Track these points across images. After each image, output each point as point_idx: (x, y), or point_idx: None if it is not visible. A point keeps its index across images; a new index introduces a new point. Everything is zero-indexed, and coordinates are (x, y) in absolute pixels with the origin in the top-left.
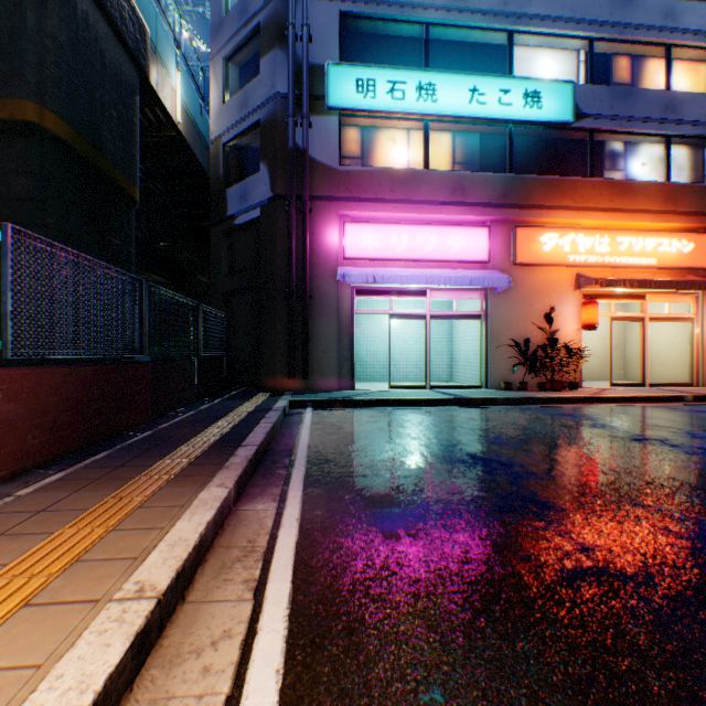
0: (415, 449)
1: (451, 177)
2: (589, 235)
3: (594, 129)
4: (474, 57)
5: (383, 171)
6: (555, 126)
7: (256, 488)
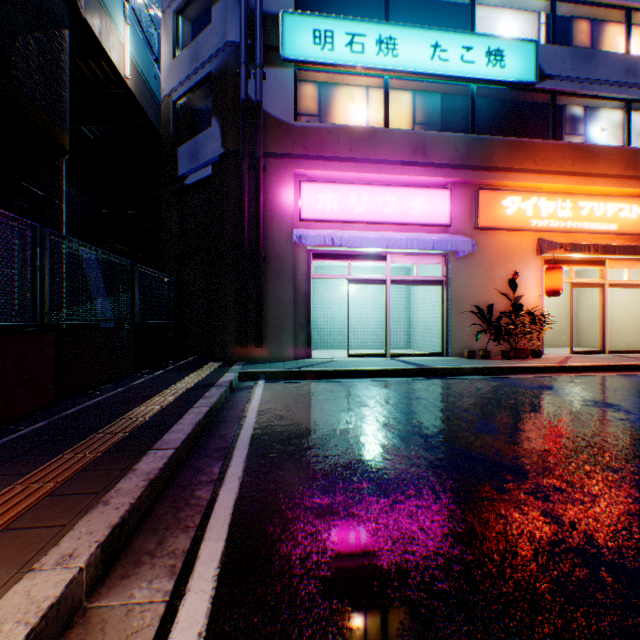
0: (388, 443)
1: (412, 136)
2: (551, 199)
3: (556, 91)
4: (435, 15)
5: (341, 128)
6: (518, 86)
7: (150, 536)
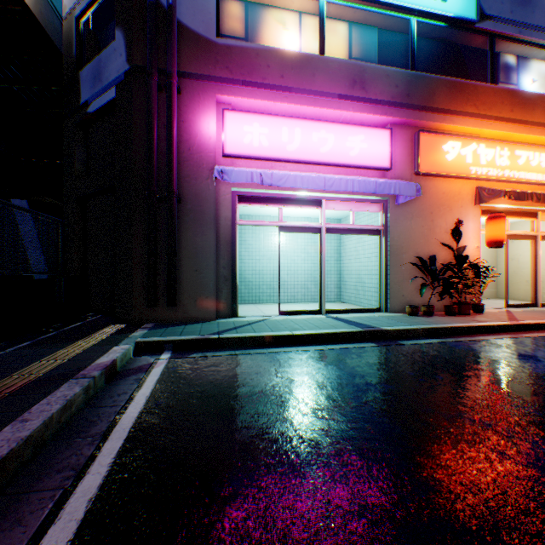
0: None
1: (351, 67)
2: (490, 146)
3: (495, 33)
4: None
5: (271, 51)
6: (458, 24)
7: None
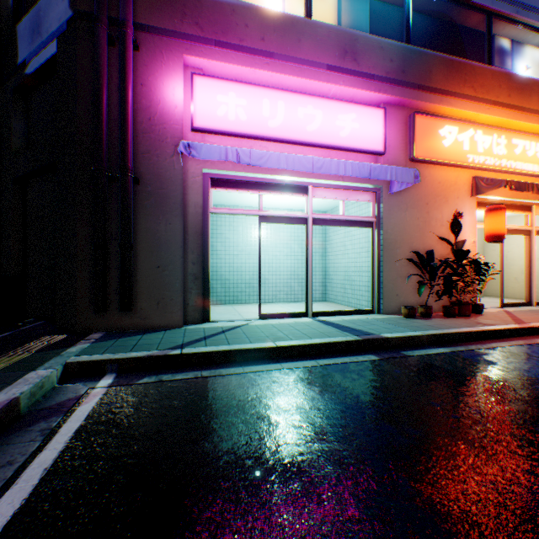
0: None
1: (341, 34)
2: (487, 133)
3: (492, 11)
4: None
5: (250, 8)
6: None
7: None
